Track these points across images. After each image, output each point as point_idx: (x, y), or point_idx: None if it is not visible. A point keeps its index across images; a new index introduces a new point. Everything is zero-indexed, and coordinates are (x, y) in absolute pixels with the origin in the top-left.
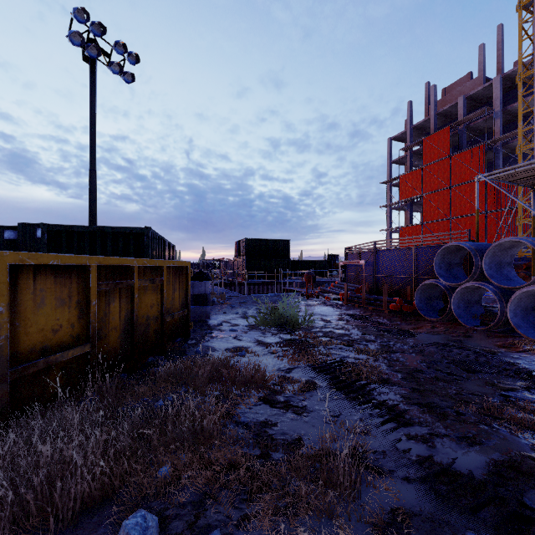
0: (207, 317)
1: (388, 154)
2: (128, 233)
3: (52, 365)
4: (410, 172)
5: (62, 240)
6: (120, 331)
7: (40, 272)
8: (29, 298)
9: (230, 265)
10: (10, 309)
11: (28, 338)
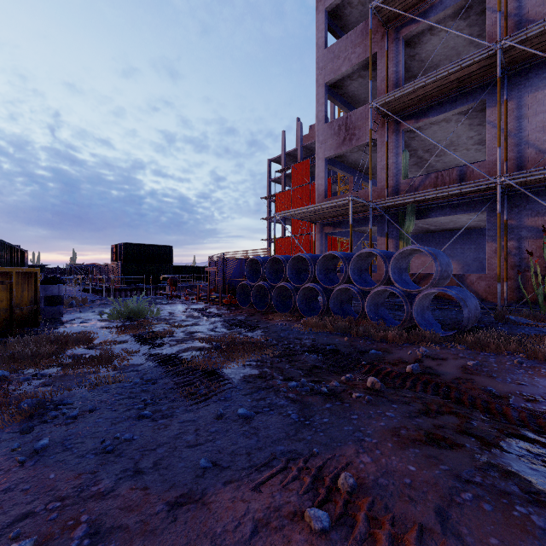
0: (61, 315)
1: (268, 173)
2: None
3: None
4: (283, 192)
5: None
6: None
7: None
8: None
9: (104, 270)
10: None
11: None
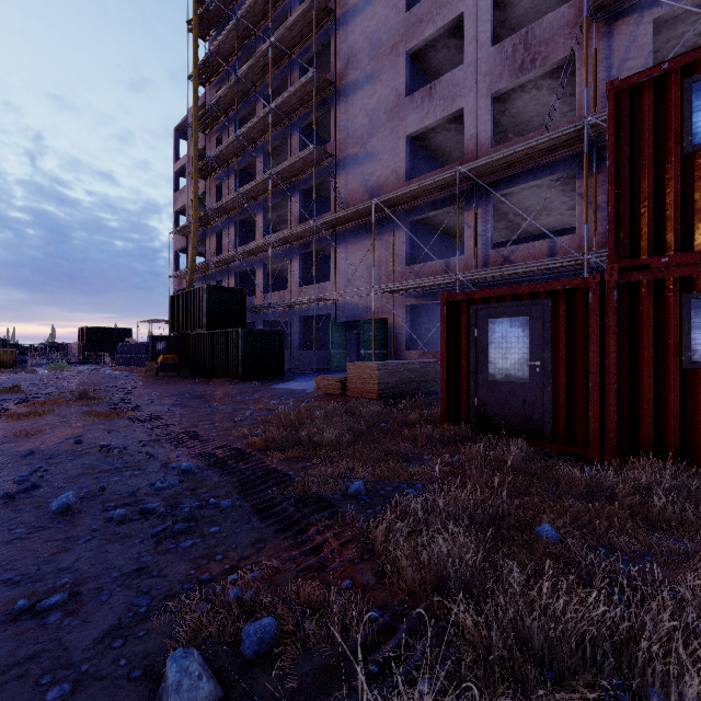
0: (26, 368)
1: None
2: None
3: None
4: None
5: None
6: None
7: None
8: None
9: (71, 348)
10: None
11: None
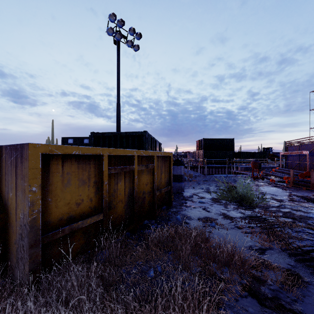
0: (182, 190)
1: None
2: (134, 135)
3: (76, 230)
4: None
5: (100, 141)
6: (125, 202)
7: (67, 159)
8: (59, 179)
9: (193, 155)
10: (44, 188)
11: (57, 210)
